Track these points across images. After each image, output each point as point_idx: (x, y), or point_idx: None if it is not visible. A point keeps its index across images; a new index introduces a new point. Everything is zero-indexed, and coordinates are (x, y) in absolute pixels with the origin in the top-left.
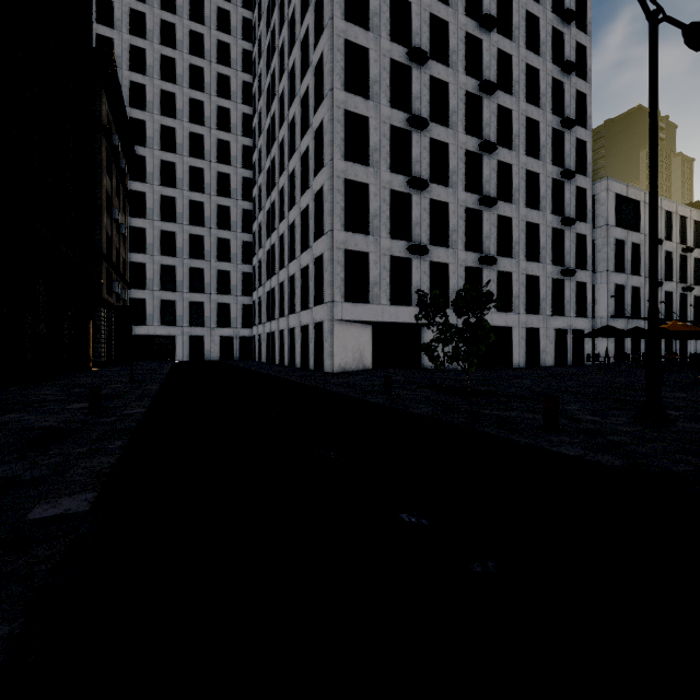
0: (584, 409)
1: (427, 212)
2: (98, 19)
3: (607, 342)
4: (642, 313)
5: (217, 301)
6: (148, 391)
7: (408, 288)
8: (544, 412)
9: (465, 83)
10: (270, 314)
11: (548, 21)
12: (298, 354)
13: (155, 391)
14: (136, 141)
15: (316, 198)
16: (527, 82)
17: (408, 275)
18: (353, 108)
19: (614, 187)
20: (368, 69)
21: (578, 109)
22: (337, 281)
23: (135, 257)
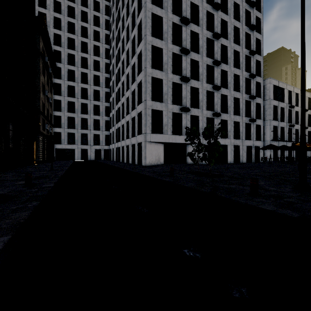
0: (267, 184)
1: (189, 92)
2: (39, 4)
3: (270, 152)
4: (285, 139)
5: (93, 133)
6: (58, 174)
7: (180, 127)
8: (251, 186)
9: (206, 34)
10: (117, 139)
11: (243, 6)
12: (130, 157)
13: (61, 174)
14: (56, 60)
15: (138, 86)
16: (234, 34)
17: (180, 121)
18: (155, 44)
19: (273, 82)
20: (162, 26)
21: (256, 47)
22: (148, 124)
23: (56, 113)
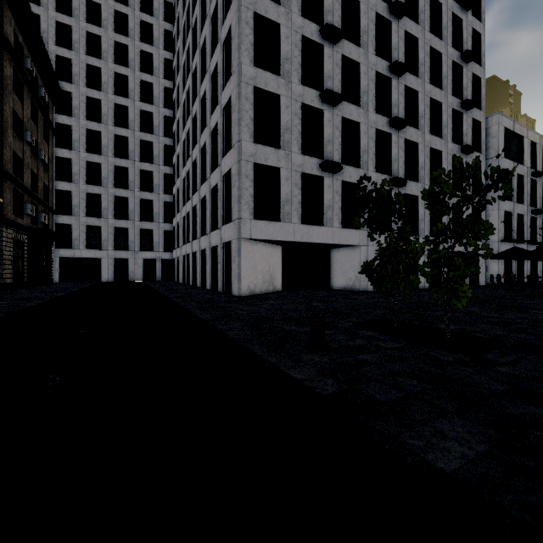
0: None
1: (338, 130)
2: None
3: (515, 264)
4: (525, 238)
5: (140, 227)
6: None
7: (320, 207)
8: None
9: (375, 4)
10: (185, 237)
11: None
12: (208, 276)
13: None
14: (62, 78)
15: (224, 112)
16: (430, 15)
17: (320, 194)
18: (263, 12)
19: (503, 122)
20: None
21: (473, 47)
22: (245, 197)
23: (61, 185)
